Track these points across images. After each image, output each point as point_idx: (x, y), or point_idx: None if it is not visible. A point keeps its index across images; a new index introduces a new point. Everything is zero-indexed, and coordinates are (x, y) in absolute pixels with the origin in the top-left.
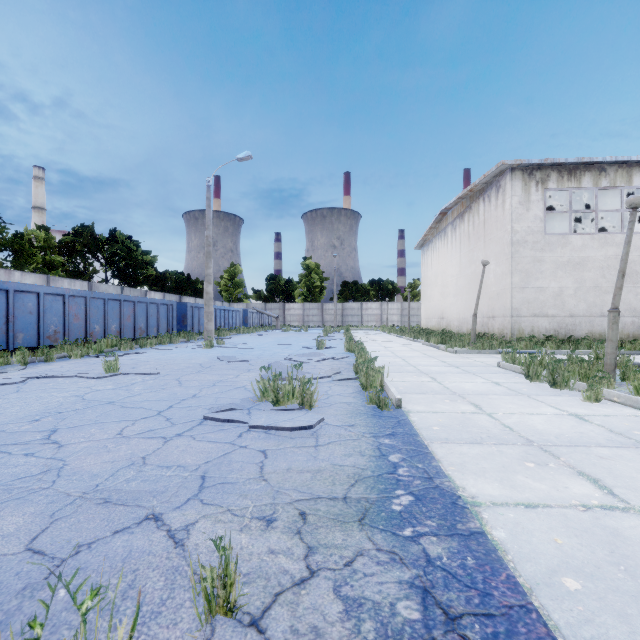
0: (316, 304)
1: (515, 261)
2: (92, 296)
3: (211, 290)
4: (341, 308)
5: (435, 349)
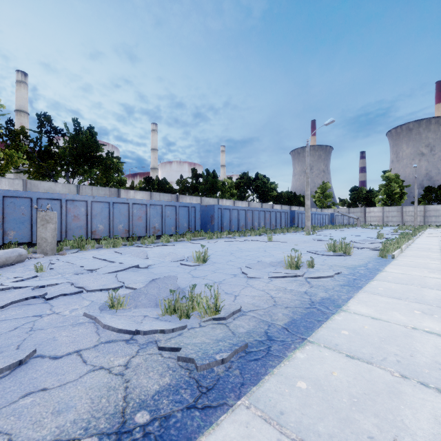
0: (395, 207)
1: None
2: (254, 209)
3: (309, 203)
4: (422, 210)
5: None
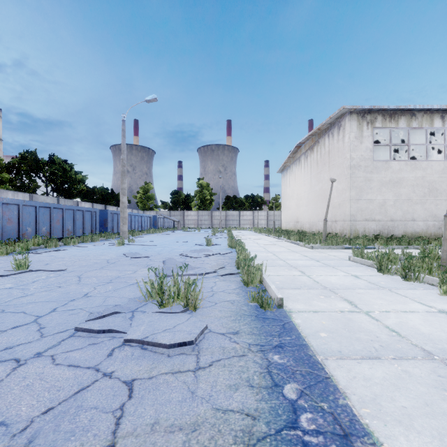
0: (207, 212)
1: (352, 180)
2: (24, 204)
3: (125, 200)
4: (225, 215)
5: (296, 245)
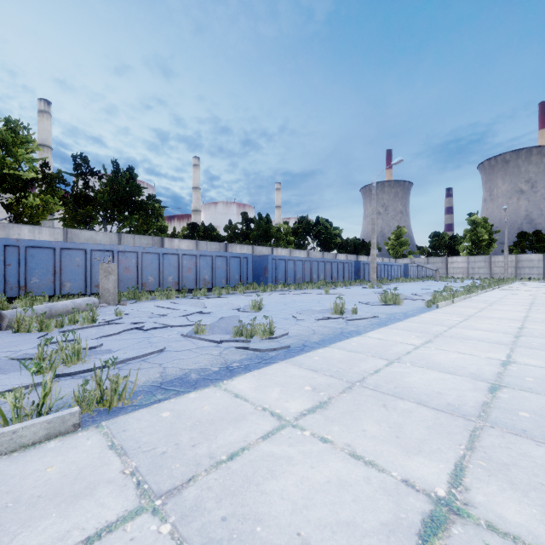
0: (482, 257)
1: None
2: (313, 260)
3: (375, 253)
4: (514, 260)
5: None
